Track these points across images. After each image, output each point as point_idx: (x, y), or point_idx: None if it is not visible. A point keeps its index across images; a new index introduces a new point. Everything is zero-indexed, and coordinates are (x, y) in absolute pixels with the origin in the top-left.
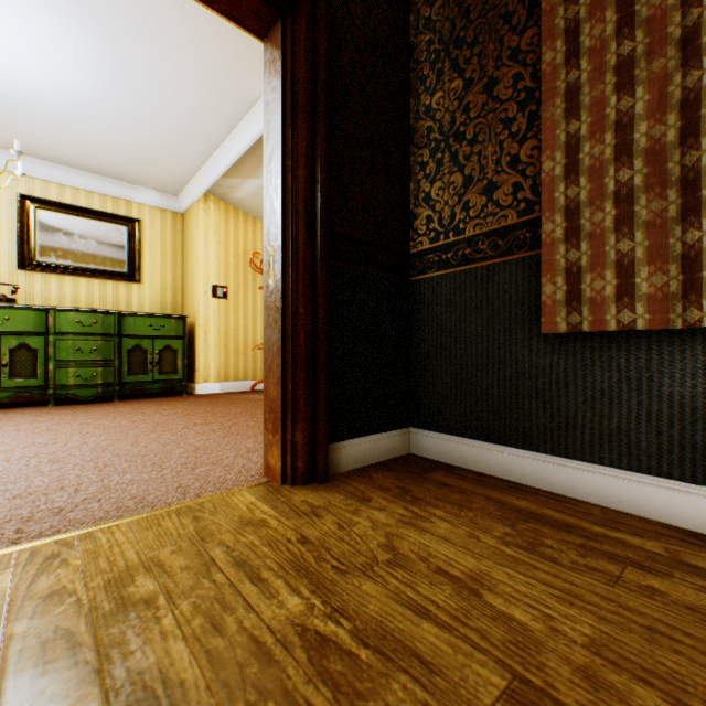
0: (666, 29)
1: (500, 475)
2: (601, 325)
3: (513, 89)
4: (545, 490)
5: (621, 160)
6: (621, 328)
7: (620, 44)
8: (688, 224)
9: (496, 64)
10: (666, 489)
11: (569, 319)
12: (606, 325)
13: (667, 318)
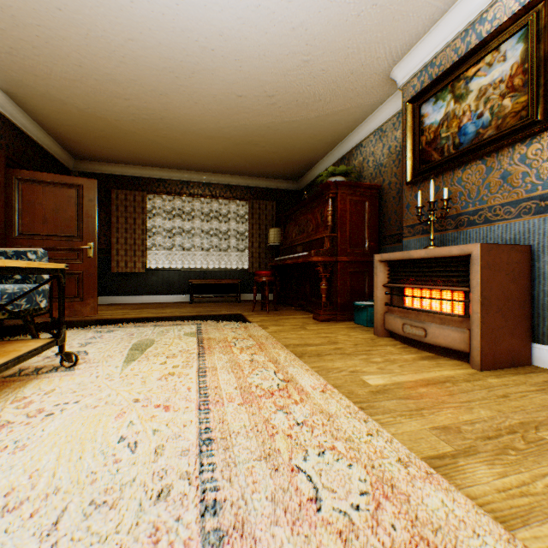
0: (133, 227)
1: (102, 303)
2: (123, 271)
3: (105, 219)
4: (113, 303)
5: (127, 244)
6: (127, 272)
7: (126, 225)
8: (135, 257)
9: (101, 211)
10: (133, 297)
11: (118, 270)
12: (124, 271)
13: (133, 270)
